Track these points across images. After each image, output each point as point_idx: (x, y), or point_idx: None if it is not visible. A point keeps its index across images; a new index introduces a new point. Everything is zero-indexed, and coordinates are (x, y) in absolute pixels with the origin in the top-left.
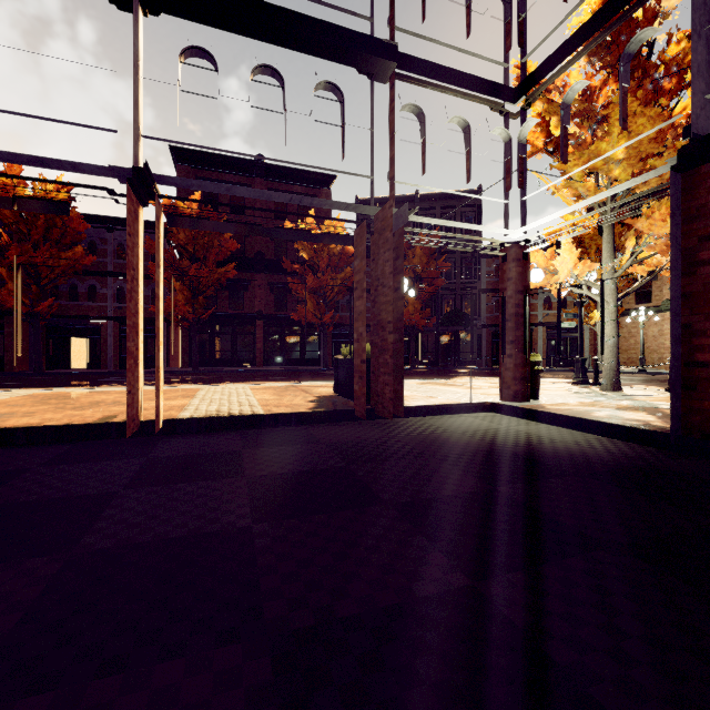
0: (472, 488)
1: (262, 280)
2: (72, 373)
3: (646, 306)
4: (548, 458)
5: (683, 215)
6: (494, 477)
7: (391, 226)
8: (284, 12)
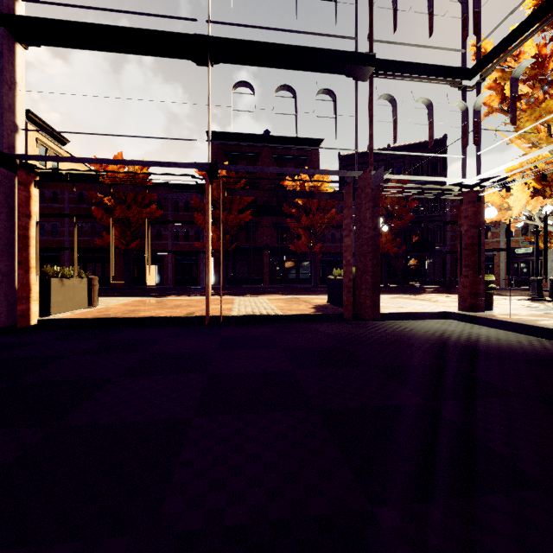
0: (429, 362)
1: (268, 221)
2: (149, 288)
3: None
4: (491, 350)
5: None
6: (446, 358)
7: (370, 185)
8: (296, 48)
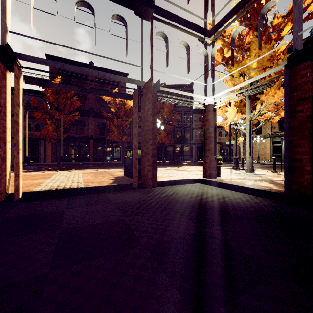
0: (193, 231)
1: (93, 121)
2: None
3: (259, 136)
4: (229, 208)
5: (290, 89)
6: (204, 222)
7: (150, 91)
8: None
